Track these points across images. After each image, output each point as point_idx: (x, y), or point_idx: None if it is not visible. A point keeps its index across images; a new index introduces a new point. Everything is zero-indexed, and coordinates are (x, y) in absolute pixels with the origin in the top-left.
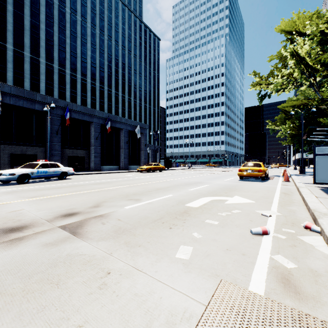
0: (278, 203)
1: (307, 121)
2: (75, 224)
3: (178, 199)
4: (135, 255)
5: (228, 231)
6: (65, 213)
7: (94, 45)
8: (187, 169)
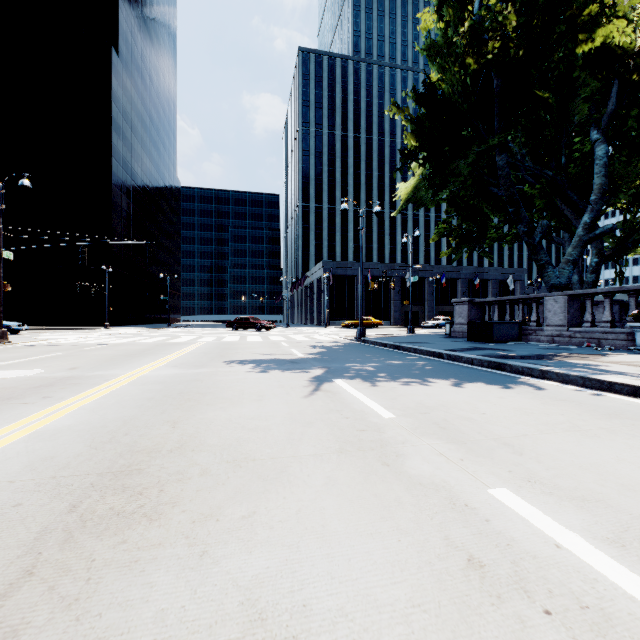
0: None
1: None
2: None
3: None
4: None
5: None
6: None
7: None
8: None
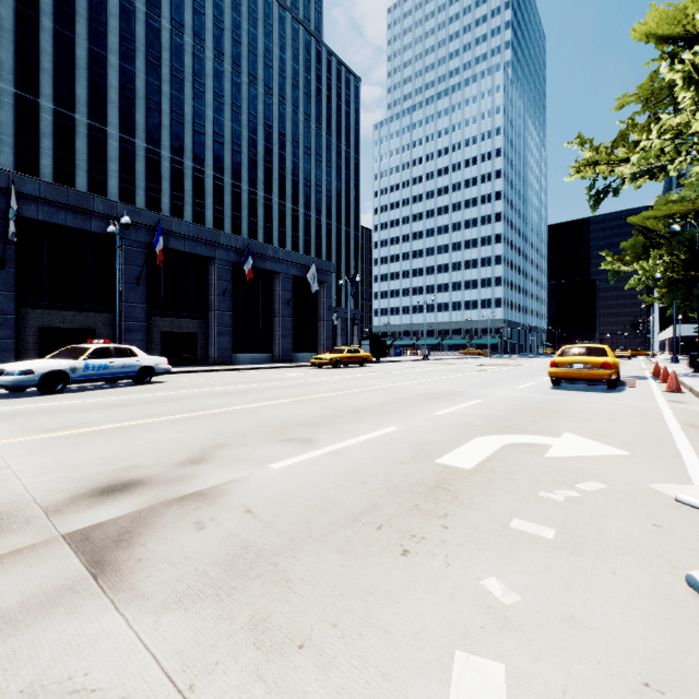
0: (698, 457)
1: None
2: (118, 525)
3: (412, 441)
4: None
5: (604, 576)
6: (108, 483)
7: (219, 96)
8: (420, 361)
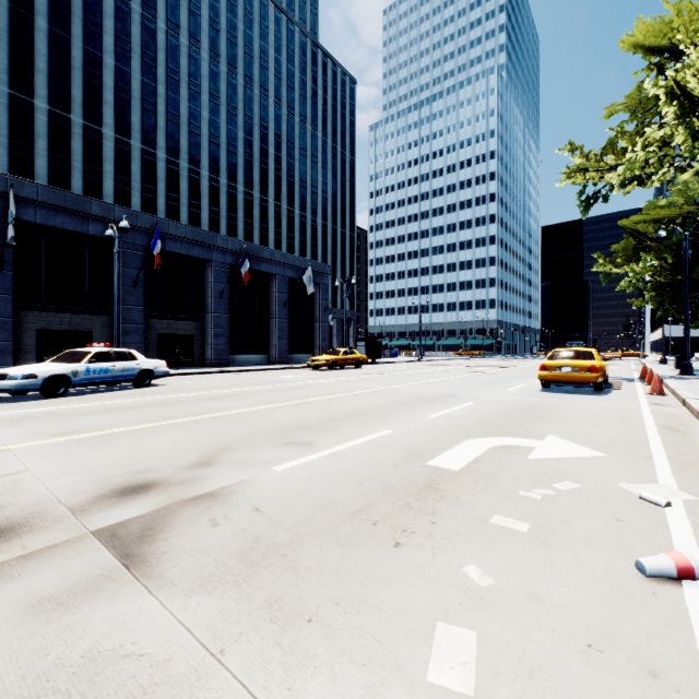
0: (668, 458)
1: (694, 253)
2: (140, 523)
3: (405, 444)
4: (294, 665)
5: (567, 563)
6: (124, 484)
7: (215, 97)
8: (415, 362)
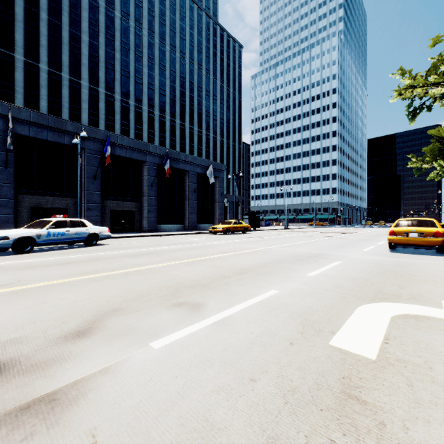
0: None
1: None
2: None
3: (295, 309)
4: None
5: None
6: None
7: (151, 59)
8: (283, 229)
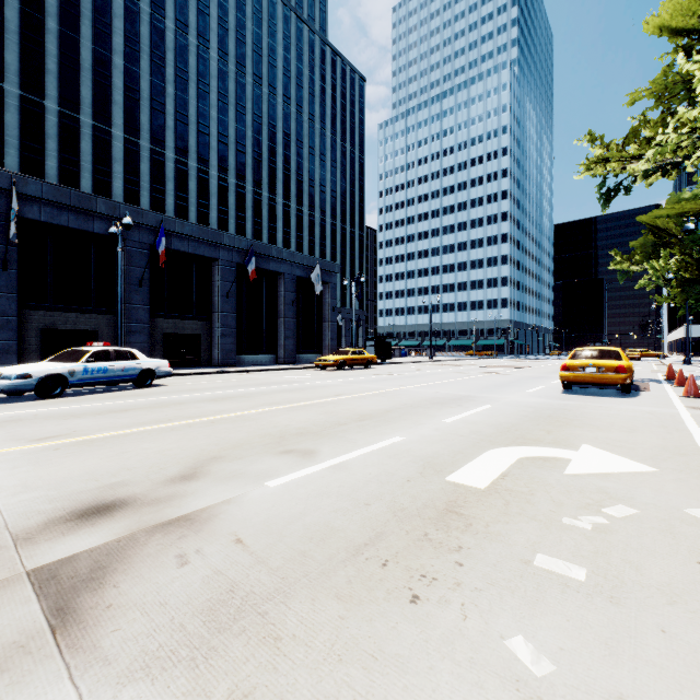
0: None
1: None
2: (91, 558)
3: (419, 454)
4: None
5: (652, 635)
6: (89, 503)
7: (224, 96)
8: (426, 362)
